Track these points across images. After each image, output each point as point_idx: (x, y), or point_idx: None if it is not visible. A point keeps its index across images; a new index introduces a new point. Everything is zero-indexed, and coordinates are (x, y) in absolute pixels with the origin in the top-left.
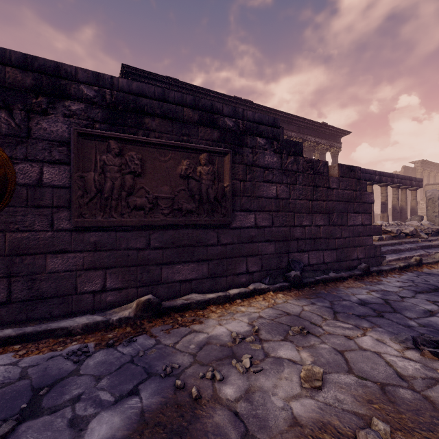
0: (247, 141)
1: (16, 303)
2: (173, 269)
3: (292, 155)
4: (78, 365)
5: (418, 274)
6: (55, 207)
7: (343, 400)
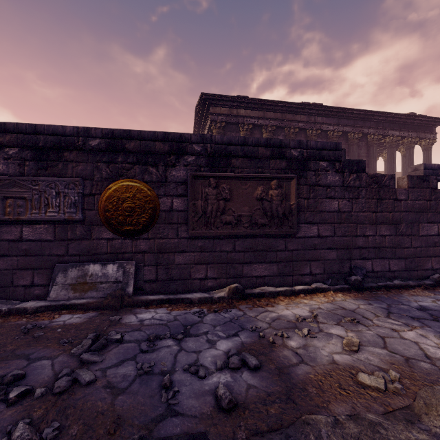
0: (311, 166)
1: (160, 281)
2: (251, 267)
3: (354, 172)
4: (201, 319)
5: None
6: (179, 224)
7: (372, 360)
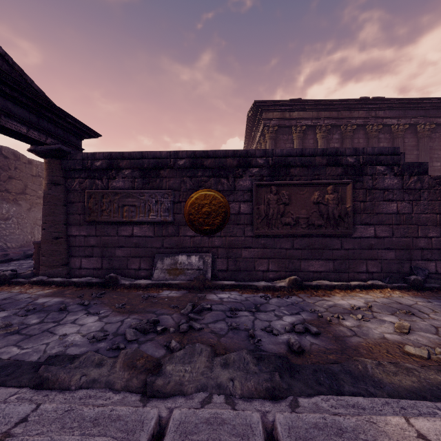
0: (367, 171)
1: (230, 271)
2: (308, 263)
3: (415, 175)
4: (267, 301)
5: None
6: (245, 224)
7: (421, 341)
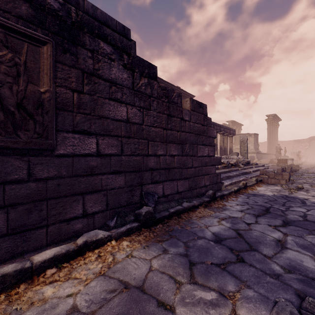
0: (85, 40)
1: None
2: None
3: (146, 76)
4: None
5: (247, 195)
6: None
7: None
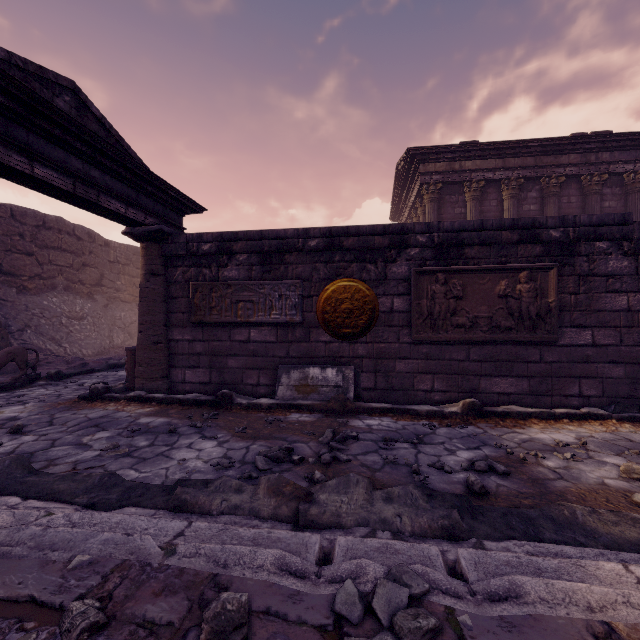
0: (581, 249)
1: (379, 390)
2: (491, 381)
3: None
4: (433, 431)
5: None
6: (400, 326)
7: None
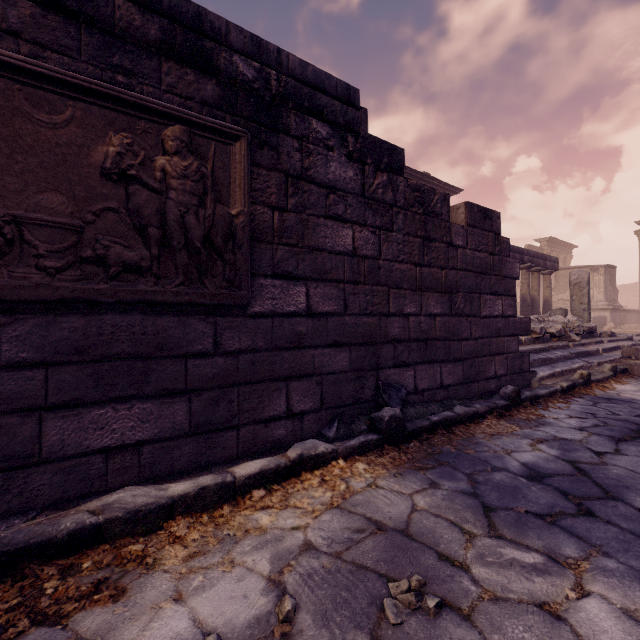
0: (290, 122)
1: None
2: (83, 419)
3: (384, 170)
4: None
5: (592, 400)
6: None
7: None
